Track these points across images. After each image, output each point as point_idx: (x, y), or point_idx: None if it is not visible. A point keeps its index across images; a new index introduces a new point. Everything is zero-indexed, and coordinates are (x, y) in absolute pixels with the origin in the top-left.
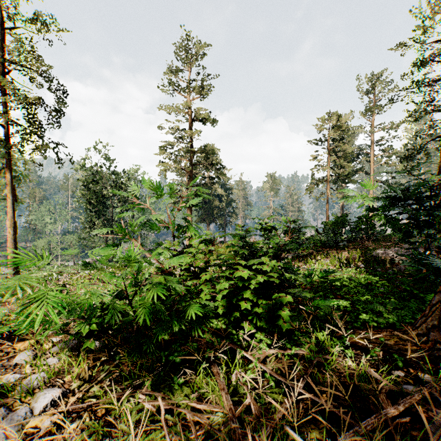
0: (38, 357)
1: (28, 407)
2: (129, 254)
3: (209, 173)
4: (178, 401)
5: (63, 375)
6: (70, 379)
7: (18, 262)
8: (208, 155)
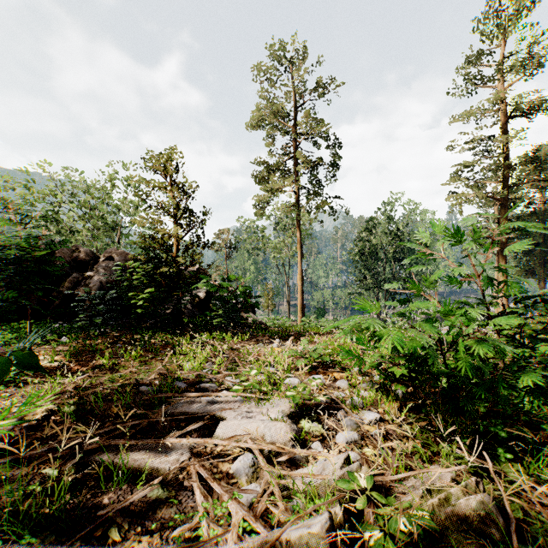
0: (356, 385)
1: (359, 416)
2: (445, 307)
3: (542, 193)
4: (507, 471)
5: (375, 407)
6: (382, 411)
7: (365, 304)
8: (541, 164)
